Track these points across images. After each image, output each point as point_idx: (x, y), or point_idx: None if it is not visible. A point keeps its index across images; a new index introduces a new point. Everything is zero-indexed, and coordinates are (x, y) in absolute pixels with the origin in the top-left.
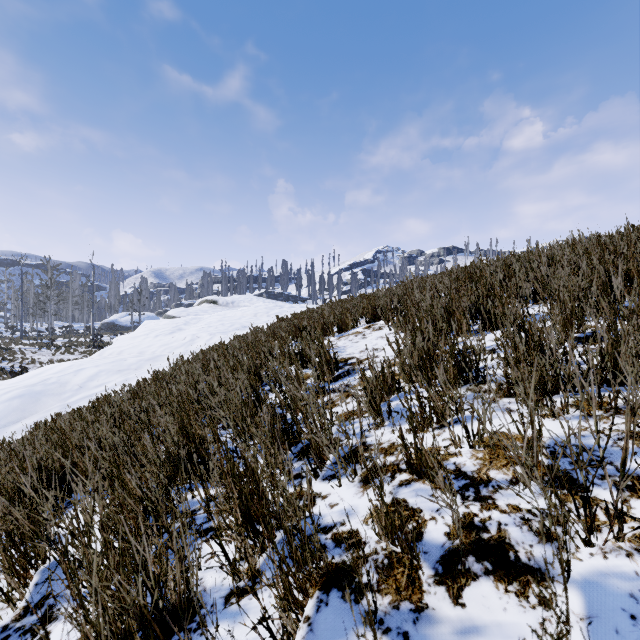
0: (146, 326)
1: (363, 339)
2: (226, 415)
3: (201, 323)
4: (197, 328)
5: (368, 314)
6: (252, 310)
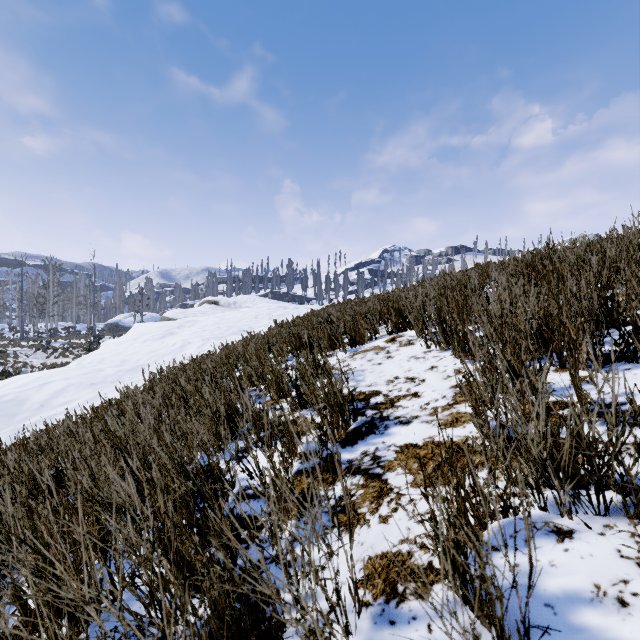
0: (136, 330)
1: (388, 359)
2: (99, 592)
3: (195, 326)
4: (190, 332)
5: (391, 322)
6: (253, 311)
